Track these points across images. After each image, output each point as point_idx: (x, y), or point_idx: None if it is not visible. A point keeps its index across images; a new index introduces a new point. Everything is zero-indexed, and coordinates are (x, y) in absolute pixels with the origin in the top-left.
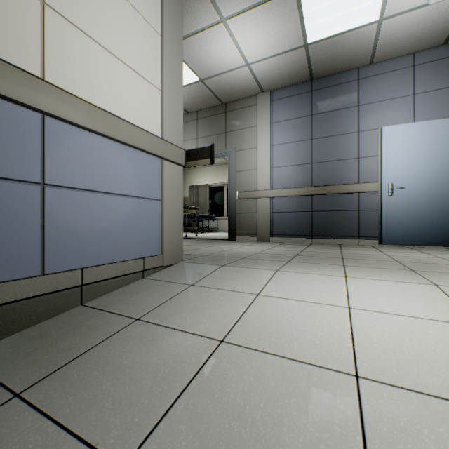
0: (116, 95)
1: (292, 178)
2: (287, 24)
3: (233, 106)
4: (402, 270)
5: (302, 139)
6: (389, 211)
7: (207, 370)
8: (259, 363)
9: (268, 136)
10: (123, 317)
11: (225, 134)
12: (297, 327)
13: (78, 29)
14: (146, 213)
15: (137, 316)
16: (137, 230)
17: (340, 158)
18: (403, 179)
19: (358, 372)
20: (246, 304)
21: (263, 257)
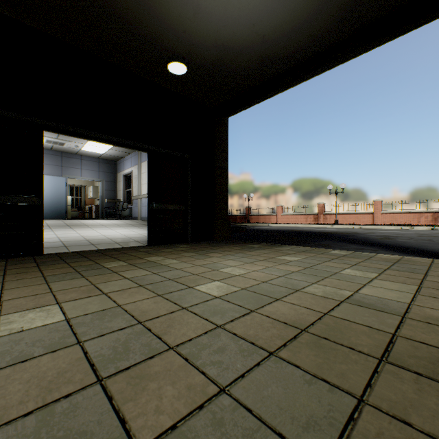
0: None
1: None
2: None
3: None
4: None
5: None
6: None
7: None
8: None
9: None
10: None
11: None
12: None
13: None
14: None
15: None
16: None
17: None
18: None
19: None
20: None
21: None
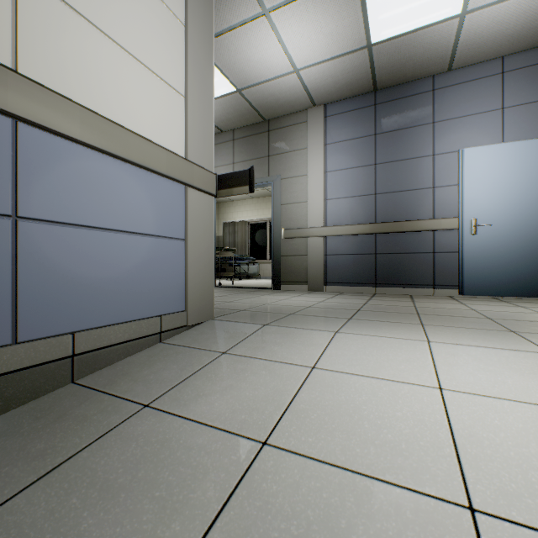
0: (123, 98)
1: (351, 213)
2: (346, 18)
3: (277, 123)
4: (499, 331)
5: (363, 164)
6: (472, 254)
7: (242, 495)
8: (320, 482)
9: (321, 160)
10: (127, 402)
11: (268, 158)
12: (371, 421)
13: (68, 5)
14: (164, 257)
15: (147, 401)
16: (152, 279)
17: (411, 187)
18: (489, 213)
19: (473, 502)
20: (298, 382)
21: (317, 313)
